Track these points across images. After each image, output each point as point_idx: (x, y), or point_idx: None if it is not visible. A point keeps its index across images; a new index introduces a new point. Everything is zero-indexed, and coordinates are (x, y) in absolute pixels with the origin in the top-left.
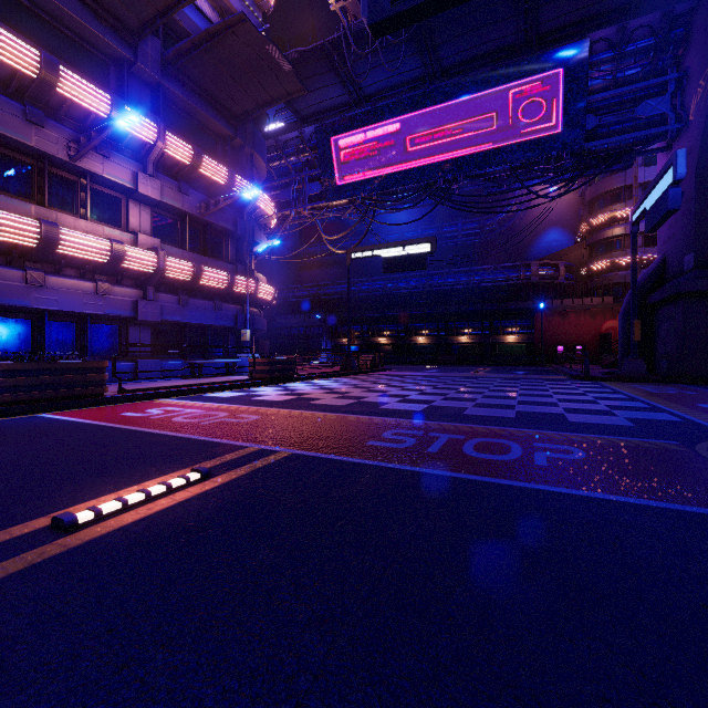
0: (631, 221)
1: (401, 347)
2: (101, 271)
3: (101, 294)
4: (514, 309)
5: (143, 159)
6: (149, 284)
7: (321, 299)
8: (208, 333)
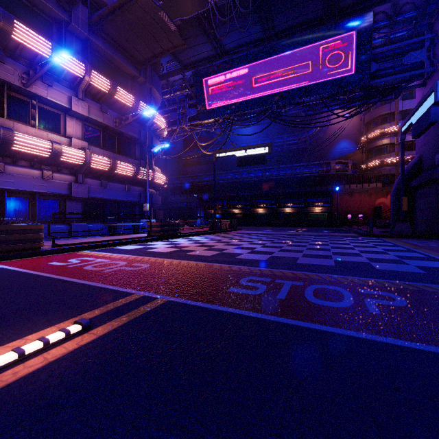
0: (400, 132)
1: (247, 215)
2: (45, 163)
3: (45, 179)
4: (320, 191)
5: (75, 88)
6: (80, 172)
7: (197, 184)
8: (121, 205)
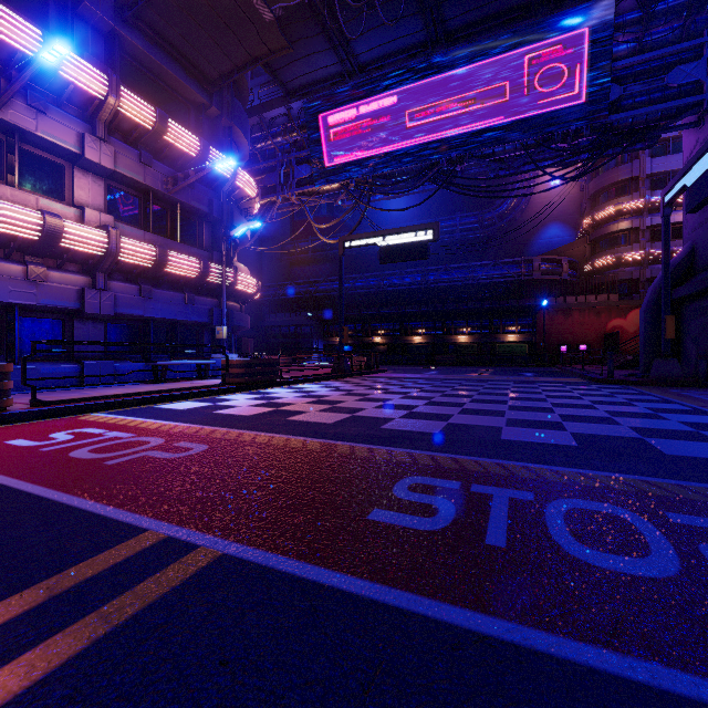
0: (662, 203)
1: (396, 347)
2: (33, 251)
3: (33, 280)
4: (516, 306)
5: (91, 119)
6: (99, 270)
7: (312, 296)
8: (177, 330)
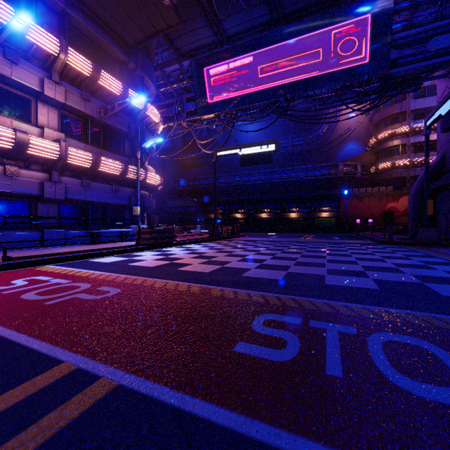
0: (425, 126)
1: (250, 220)
2: (8, 156)
3: (9, 176)
4: (327, 194)
5: (49, 69)
6: (54, 169)
7: (197, 188)
8: (107, 209)
